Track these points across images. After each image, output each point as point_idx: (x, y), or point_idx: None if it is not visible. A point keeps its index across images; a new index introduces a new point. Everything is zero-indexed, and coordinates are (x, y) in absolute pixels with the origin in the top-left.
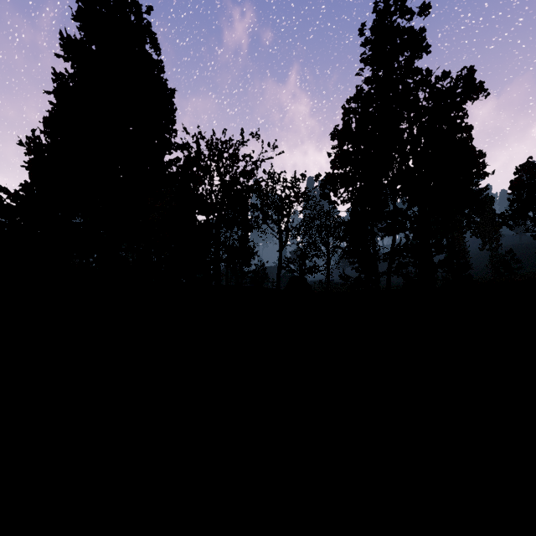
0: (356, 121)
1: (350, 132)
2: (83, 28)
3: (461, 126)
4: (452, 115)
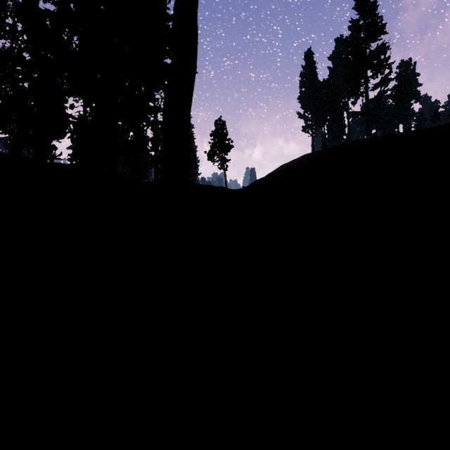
0: None
1: None
2: None
3: None
4: None
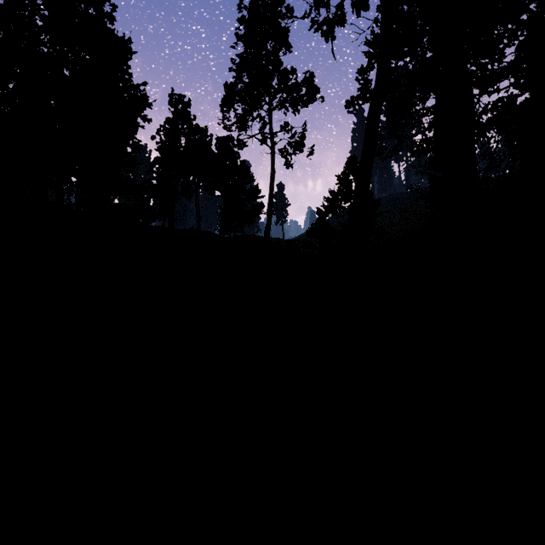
0: None
1: None
2: None
3: None
4: None
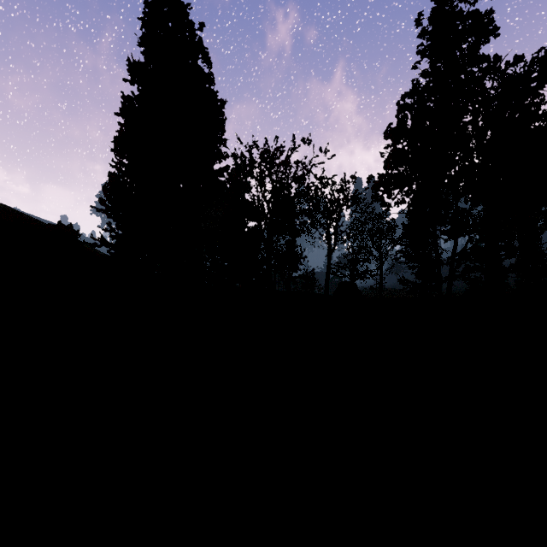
0: (412, 118)
1: (405, 130)
2: (146, 52)
3: (538, 114)
4: (526, 103)
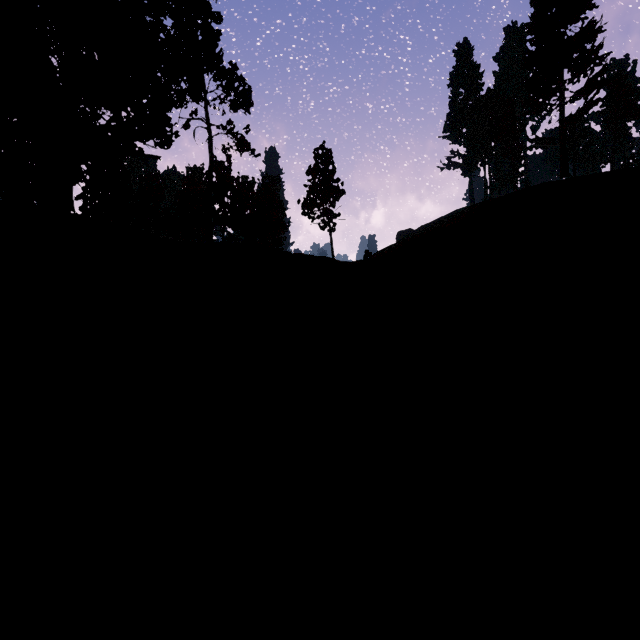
0: None
1: None
2: None
3: None
4: None
